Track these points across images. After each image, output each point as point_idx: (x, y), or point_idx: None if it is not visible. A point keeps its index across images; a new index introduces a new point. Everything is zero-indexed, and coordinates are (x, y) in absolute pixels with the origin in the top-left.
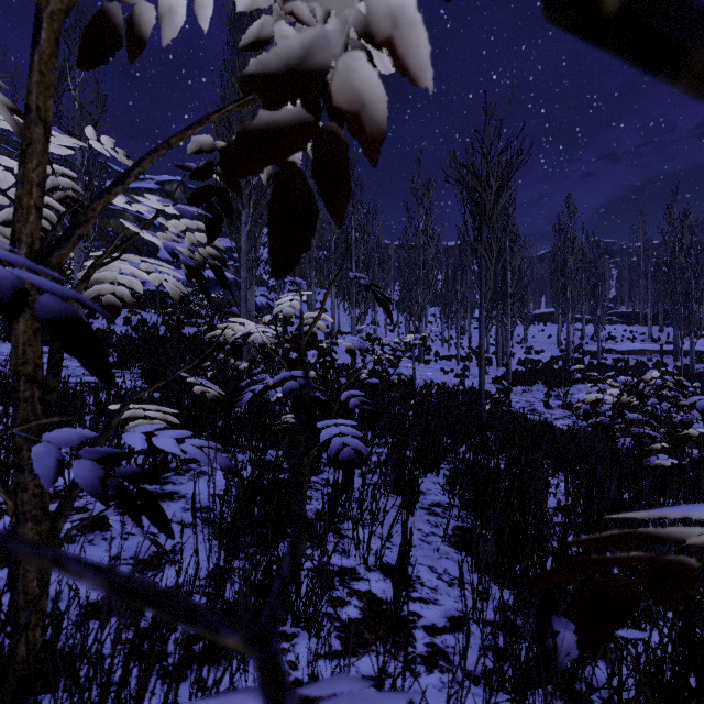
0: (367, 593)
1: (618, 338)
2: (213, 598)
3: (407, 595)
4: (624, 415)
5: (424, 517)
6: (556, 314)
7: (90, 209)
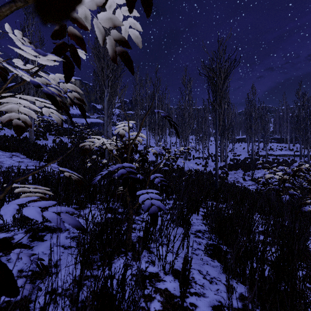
0: (165, 290)
1: (274, 149)
2: None
3: None
4: (284, 184)
5: (193, 239)
6: (246, 138)
7: None
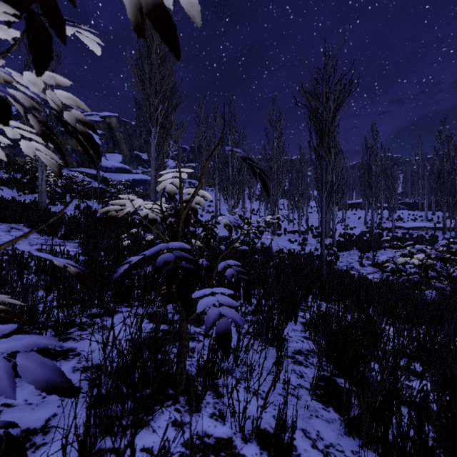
0: None
1: (405, 219)
2: None
3: None
4: (427, 273)
5: (290, 366)
6: (363, 203)
7: None
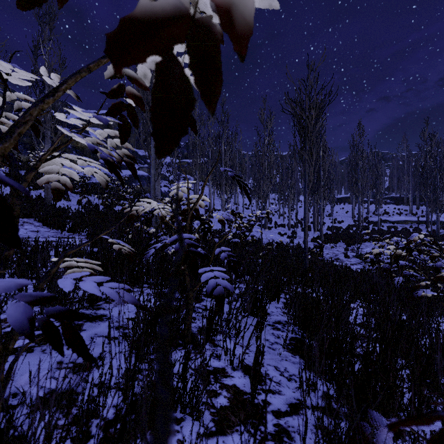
0: (233, 386)
1: (390, 213)
2: (121, 400)
3: (265, 406)
4: (397, 262)
5: (270, 331)
6: (351, 197)
7: (28, 114)
